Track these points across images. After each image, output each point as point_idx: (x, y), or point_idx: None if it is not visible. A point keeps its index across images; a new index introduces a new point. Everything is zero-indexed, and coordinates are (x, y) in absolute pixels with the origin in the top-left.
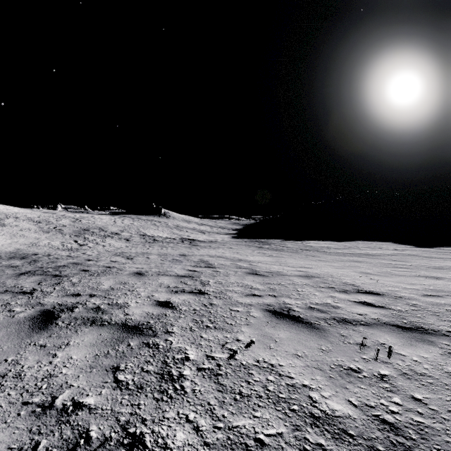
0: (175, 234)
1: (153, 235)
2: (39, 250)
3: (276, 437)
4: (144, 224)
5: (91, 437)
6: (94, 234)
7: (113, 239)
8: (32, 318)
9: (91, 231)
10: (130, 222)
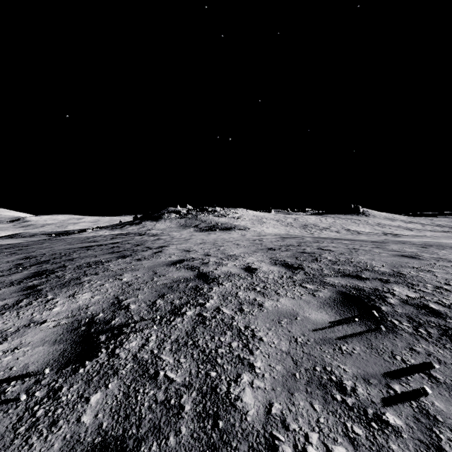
0: (376, 230)
1: (356, 230)
2: (295, 234)
3: (406, 244)
4: (344, 222)
5: (373, 242)
6: (312, 228)
7: (327, 231)
8: (340, 240)
9: (309, 226)
10: (332, 220)
